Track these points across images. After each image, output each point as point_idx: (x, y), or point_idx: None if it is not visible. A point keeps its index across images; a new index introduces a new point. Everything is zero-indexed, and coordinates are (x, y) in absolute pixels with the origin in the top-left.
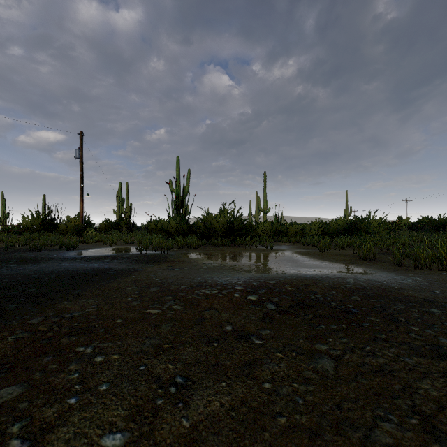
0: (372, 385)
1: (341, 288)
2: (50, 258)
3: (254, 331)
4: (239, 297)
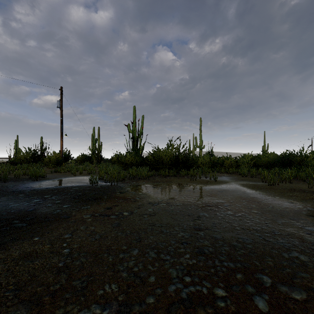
0: None
1: None
2: None
3: None
4: None
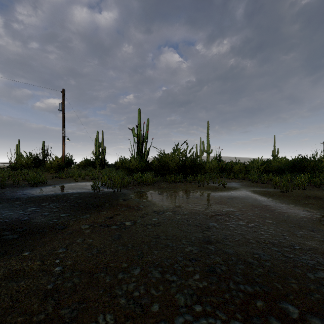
0: None
1: None
2: None
3: None
4: None
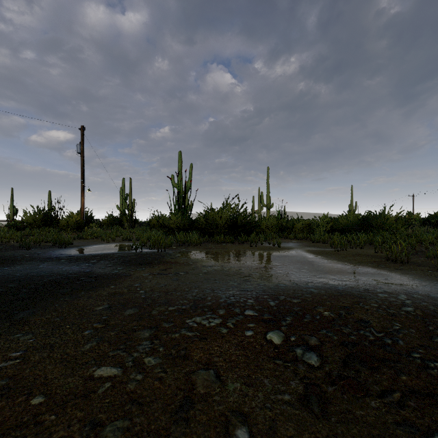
0: None
1: (403, 314)
2: (32, 258)
3: None
4: (254, 335)
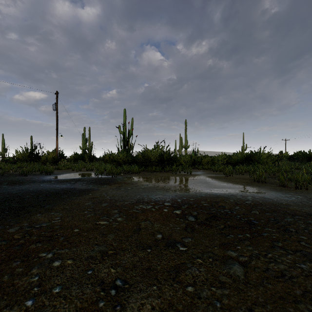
0: (277, 290)
1: (243, 204)
2: (33, 181)
3: (179, 239)
4: (168, 211)
